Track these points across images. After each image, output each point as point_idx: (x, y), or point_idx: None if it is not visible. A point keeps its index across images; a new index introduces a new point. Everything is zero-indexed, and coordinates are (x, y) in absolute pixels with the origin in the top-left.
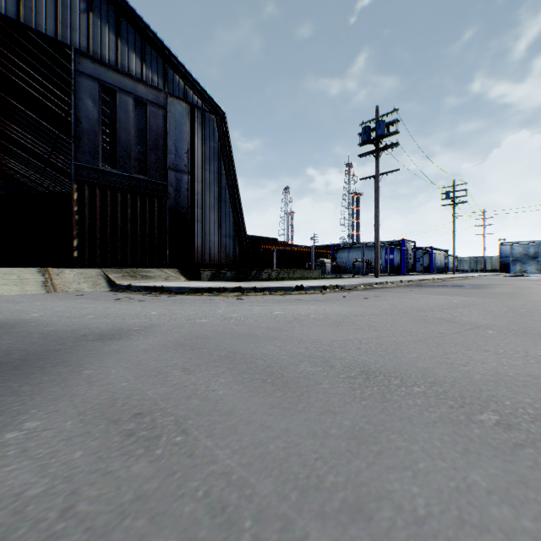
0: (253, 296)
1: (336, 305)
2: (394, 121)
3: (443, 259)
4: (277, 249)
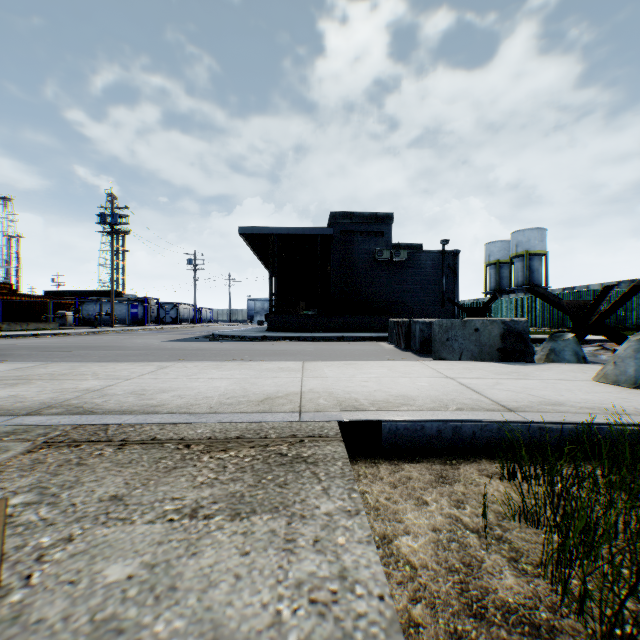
0: (2, 339)
1: (57, 339)
2: (126, 215)
3: (192, 312)
4: (2, 299)
